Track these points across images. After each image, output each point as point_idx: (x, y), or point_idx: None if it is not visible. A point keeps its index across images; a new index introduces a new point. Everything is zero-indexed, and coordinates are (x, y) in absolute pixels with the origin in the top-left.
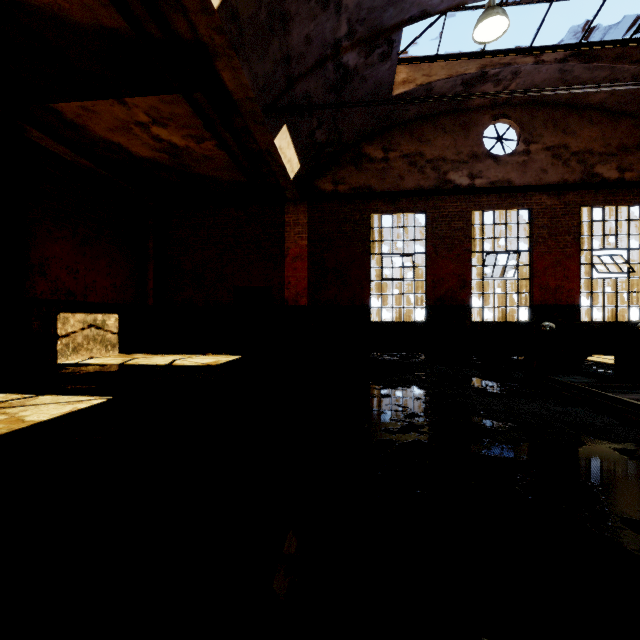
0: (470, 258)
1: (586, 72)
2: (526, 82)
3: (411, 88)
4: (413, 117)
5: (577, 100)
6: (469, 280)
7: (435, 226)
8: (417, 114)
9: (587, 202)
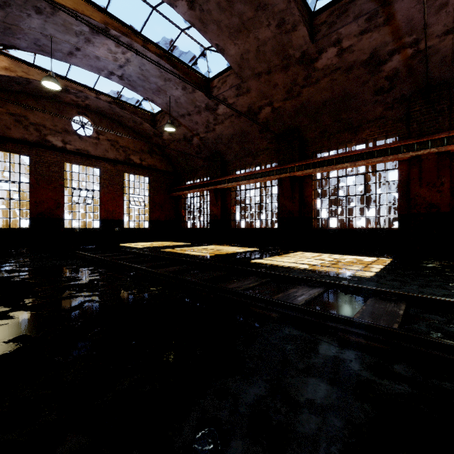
0: (63, 190)
1: (122, 112)
2: (94, 103)
3: (13, 75)
4: (18, 90)
5: (122, 122)
6: (63, 203)
7: (37, 167)
8: (22, 90)
9: (127, 171)
